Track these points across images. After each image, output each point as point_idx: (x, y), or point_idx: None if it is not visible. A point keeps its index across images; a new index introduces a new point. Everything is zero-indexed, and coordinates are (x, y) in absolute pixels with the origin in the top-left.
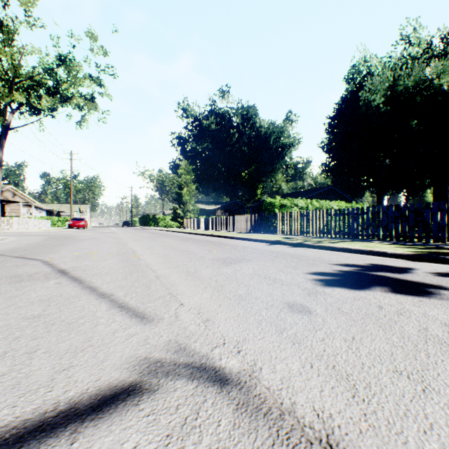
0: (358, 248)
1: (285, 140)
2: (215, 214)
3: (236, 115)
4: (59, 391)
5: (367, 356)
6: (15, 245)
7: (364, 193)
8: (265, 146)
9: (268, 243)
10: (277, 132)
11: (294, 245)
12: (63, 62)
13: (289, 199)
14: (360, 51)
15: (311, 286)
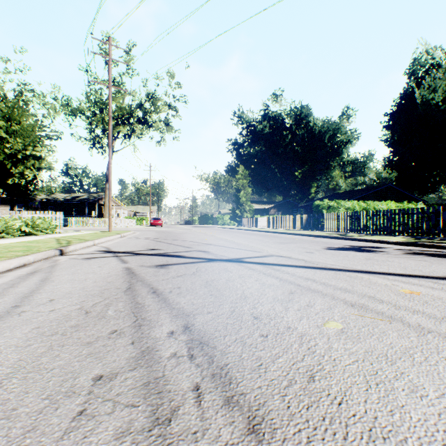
0: (371, 239)
1: (340, 137)
2: (268, 213)
3: (288, 117)
4: (251, 256)
5: (320, 257)
6: (152, 235)
7: (438, 188)
8: (319, 144)
9: (312, 237)
10: (332, 130)
11: (330, 238)
12: (150, 98)
13: (336, 201)
14: (421, 44)
15: (320, 249)
